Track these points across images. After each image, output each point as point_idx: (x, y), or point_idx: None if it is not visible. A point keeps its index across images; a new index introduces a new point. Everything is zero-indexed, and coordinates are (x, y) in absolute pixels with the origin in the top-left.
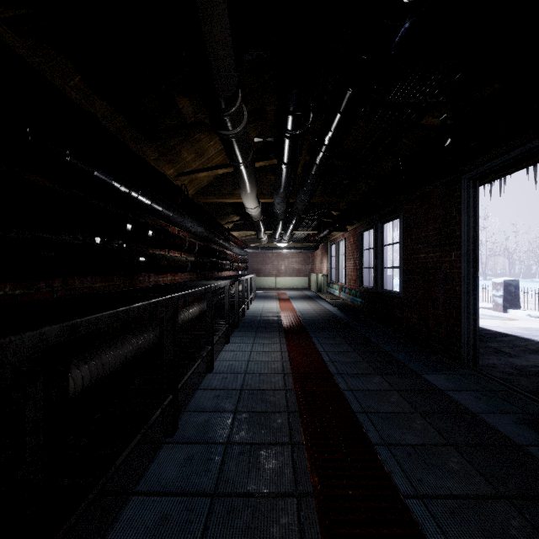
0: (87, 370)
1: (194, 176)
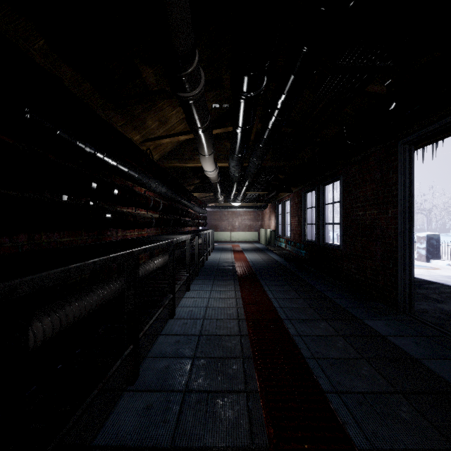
0: (49, 323)
1: (159, 142)
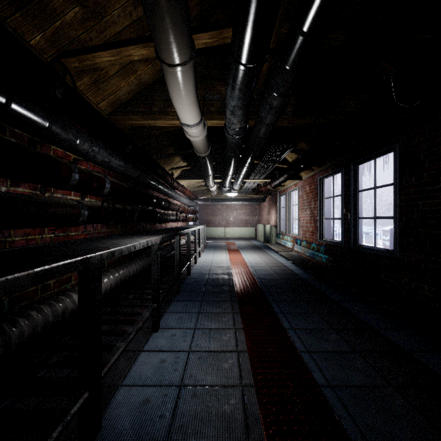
0: None
1: (91, 61)
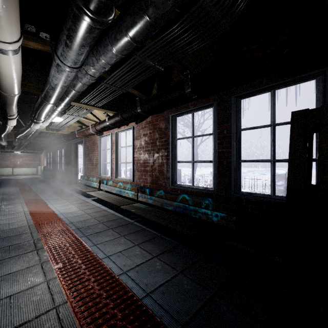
0: None
1: None
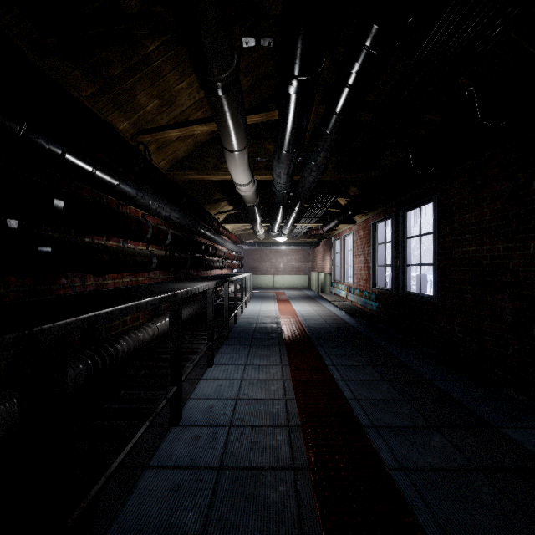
0: None
1: (162, 136)
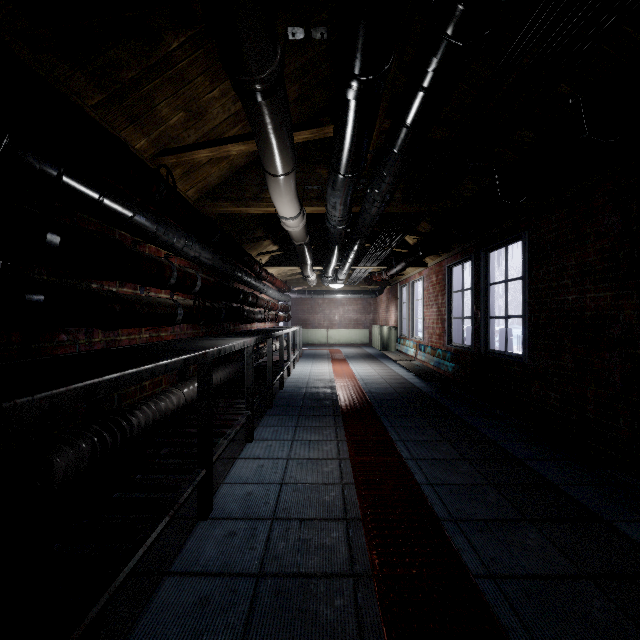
0: None
1: (189, 157)
